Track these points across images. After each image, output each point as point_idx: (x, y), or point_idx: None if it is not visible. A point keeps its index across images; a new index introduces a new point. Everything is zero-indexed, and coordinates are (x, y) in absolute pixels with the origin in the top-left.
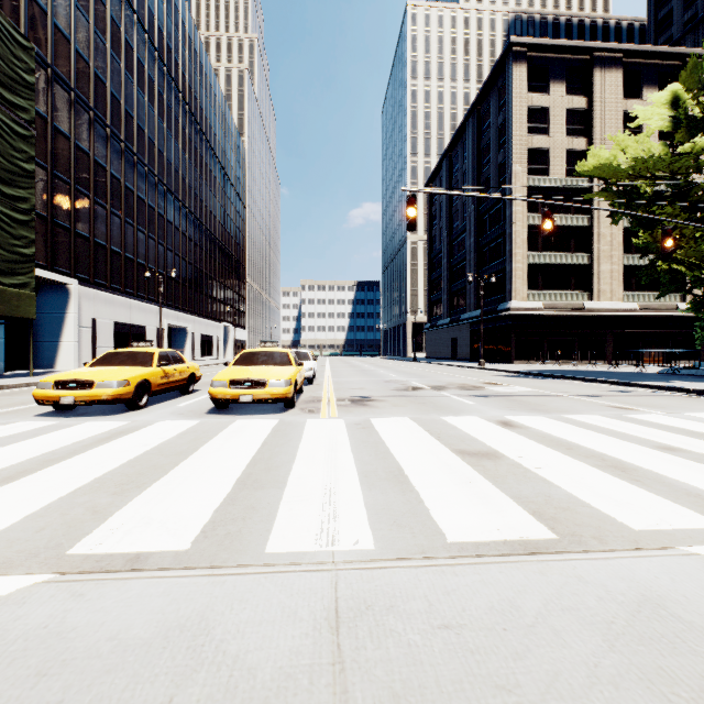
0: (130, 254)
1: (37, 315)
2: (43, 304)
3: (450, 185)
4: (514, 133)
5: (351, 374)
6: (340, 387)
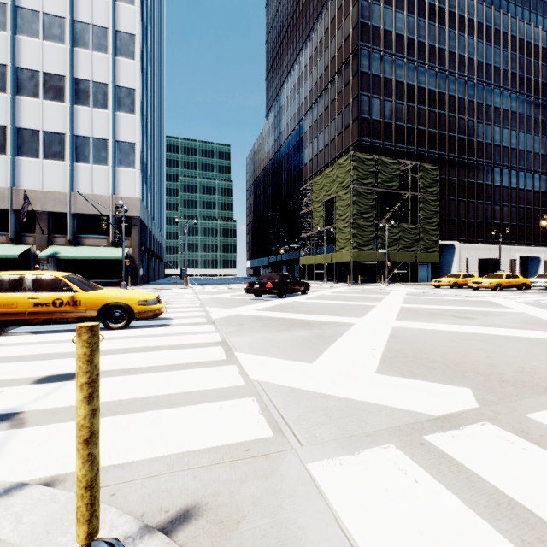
0: (488, 220)
1: (443, 258)
2: (445, 253)
3: None
4: None
5: None
6: None
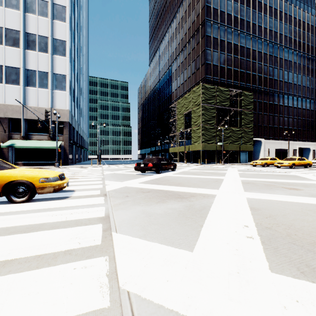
0: (281, 126)
1: (254, 148)
2: (255, 146)
3: None
4: None
5: None
6: None
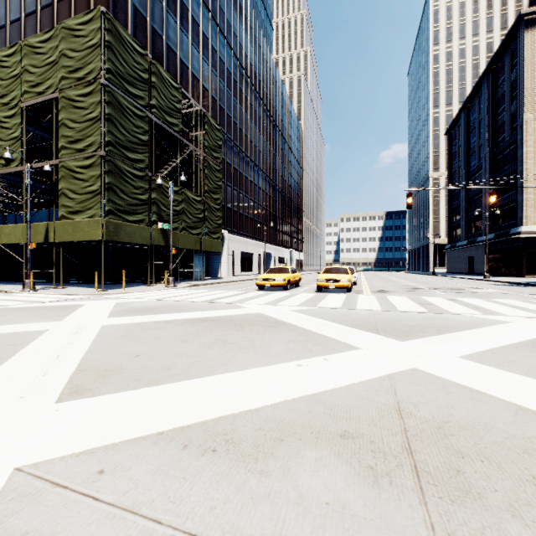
0: (246, 213)
1: None
2: None
3: (467, 131)
4: (525, 88)
5: (379, 282)
6: (372, 287)
